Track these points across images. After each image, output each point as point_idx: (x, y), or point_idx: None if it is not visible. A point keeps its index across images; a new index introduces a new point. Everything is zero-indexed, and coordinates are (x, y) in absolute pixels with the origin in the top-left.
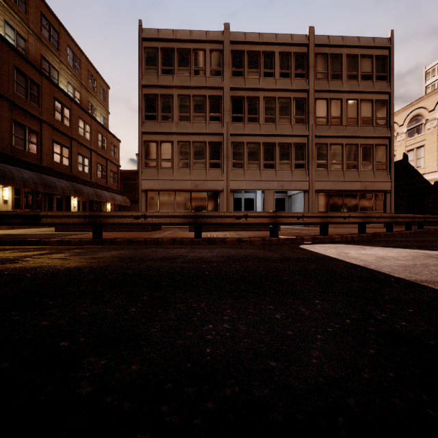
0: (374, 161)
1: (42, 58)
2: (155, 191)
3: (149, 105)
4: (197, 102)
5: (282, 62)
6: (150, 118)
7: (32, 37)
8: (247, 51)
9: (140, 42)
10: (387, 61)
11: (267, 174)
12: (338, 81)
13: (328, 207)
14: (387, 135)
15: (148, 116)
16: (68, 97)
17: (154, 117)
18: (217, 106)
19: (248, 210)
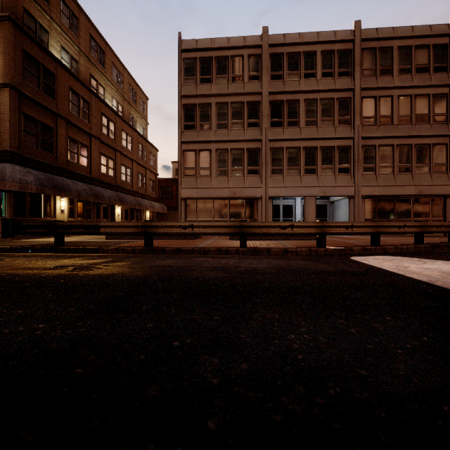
0: (431, 162)
1: (91, 77)
2: (193, 200)
3: (188, 114)
4: (235, 109)
5: (325, 61)
6: (189, 128)
7: (83, 59)
8: (286, 53)
9: (179, 53)
10: (447, 50)
11: (308, 180)
12: (388, 77)
13: (376, 214)
14: (447, 132)
15: (187, 126)
16: (112, 111)
17: (192, 126)
18: (255, 112)
19: (286, 217)
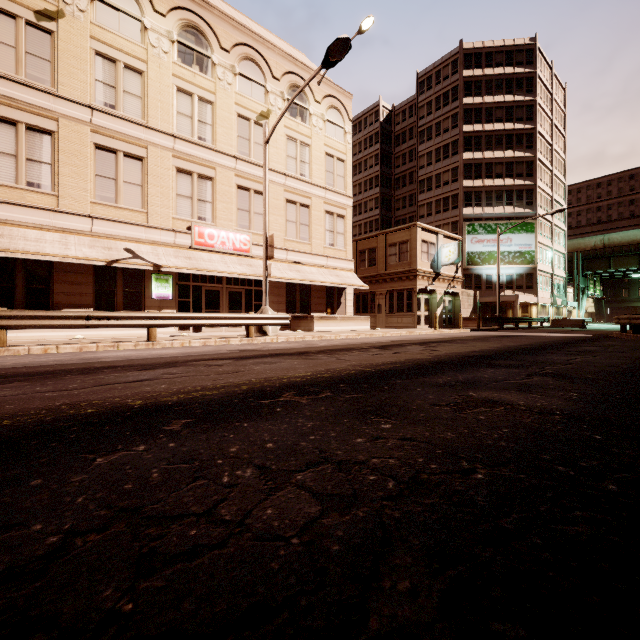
0: None
1: None
2: None
3: None
4: None
5: None
6: None
7: None
8: None
9: None
10: None
11: None
12: None
13: None
14: None
15: None
16: None
17: None
18: None
19: None
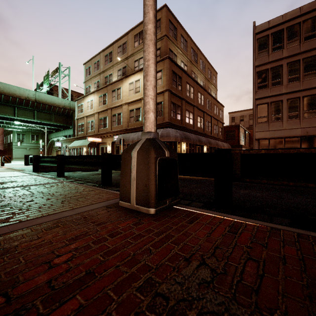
0: None
1: (191, 72)
2: (265, 139)
3: (261, 78)
4: (307, 63)
5: None
6: (262, 87)
7: (188, 63)
8: None
9: (254, 36)
10: None
11: None
12: None
13: None
14: None
15: (260, 87)
16: (202, 89)
17: (265, 86)
18: None
19: None
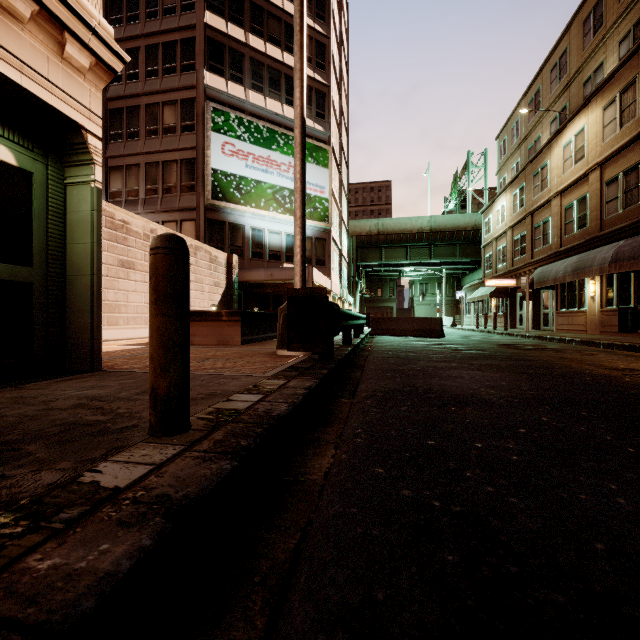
0: None
1: None
2: None
3: None
4: None
5: None
6: None
7: None
8: None
9: None
10: None
11: None
12: None
13: None
14: None
15: None
16: None
17: None
18: None
19: None
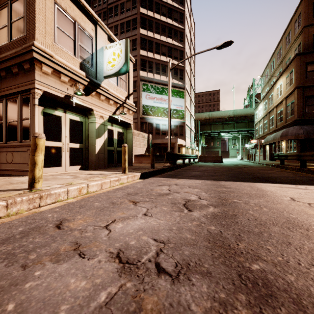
0: None
1: None
2: None
3: None
4: None
5: None
6: None
7: None
8: None
9: None
10: None
11: None
12: None
13: None
14: None
15: None
16: None
17: None
18: None
19: None
